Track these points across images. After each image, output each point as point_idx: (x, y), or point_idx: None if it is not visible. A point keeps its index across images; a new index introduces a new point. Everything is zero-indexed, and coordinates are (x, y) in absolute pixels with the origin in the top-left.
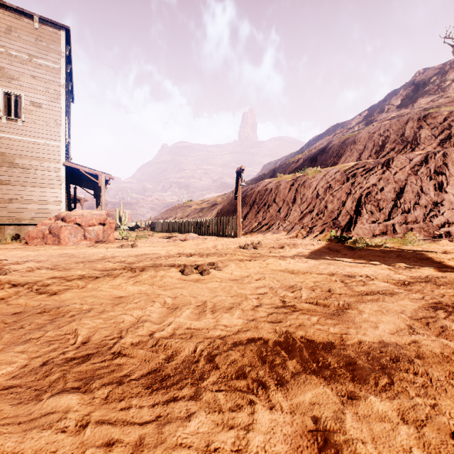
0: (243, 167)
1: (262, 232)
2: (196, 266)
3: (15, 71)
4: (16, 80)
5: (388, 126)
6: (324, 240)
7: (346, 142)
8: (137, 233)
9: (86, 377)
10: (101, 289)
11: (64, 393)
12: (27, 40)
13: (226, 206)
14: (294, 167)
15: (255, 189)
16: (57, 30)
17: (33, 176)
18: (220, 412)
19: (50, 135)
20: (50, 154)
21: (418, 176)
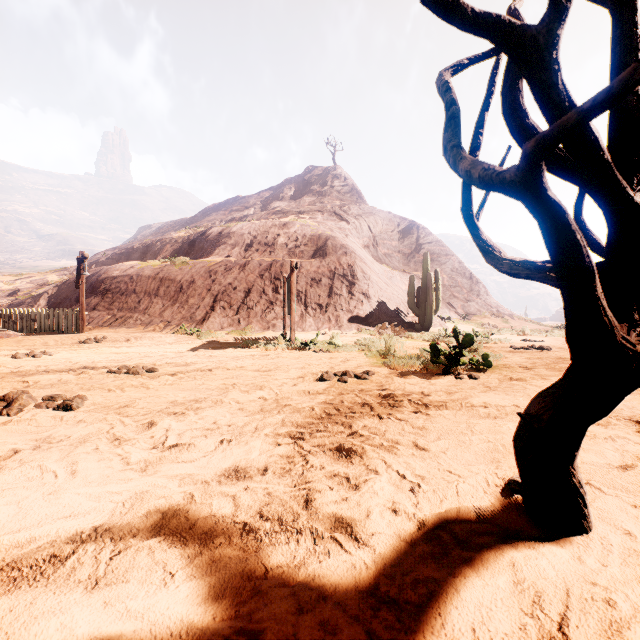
0: (87, 255)
1: (117, 327)
2: (26, 354)
3: None
4: None
5: (258, 227)
6: (179, 333)
7: (223, 234)
8: None
9: None
10: None
11: None
12: None
13: (66, 292)
14: (171, 248)
15: (112, 274)
16: None
17: None
18: (50, 374)
19: None
20: None
21: (263, 280)
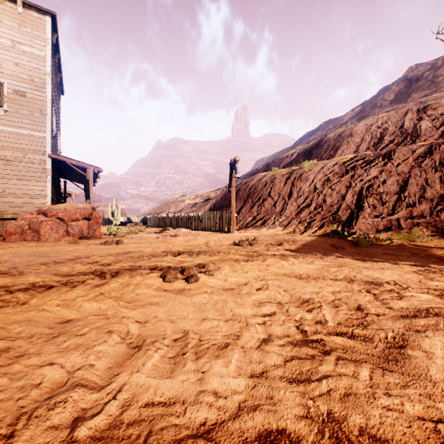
0: (237, 158)
1: (257, 227)
2: (182, 269)
3: None
4: None
5: (386, 118)
6: (324, 235)
7: (342, 135)
8: (129, 228)
9: None
10: (45, 307)
11: None
12: (10, 25)
13: (219, 201)
14: (288, 161)
15: (249, 183)
16: (42, 16)
17: (17, 169)
18: None
19: (35, 126)
20: (34, 145)
21: (422, 168)
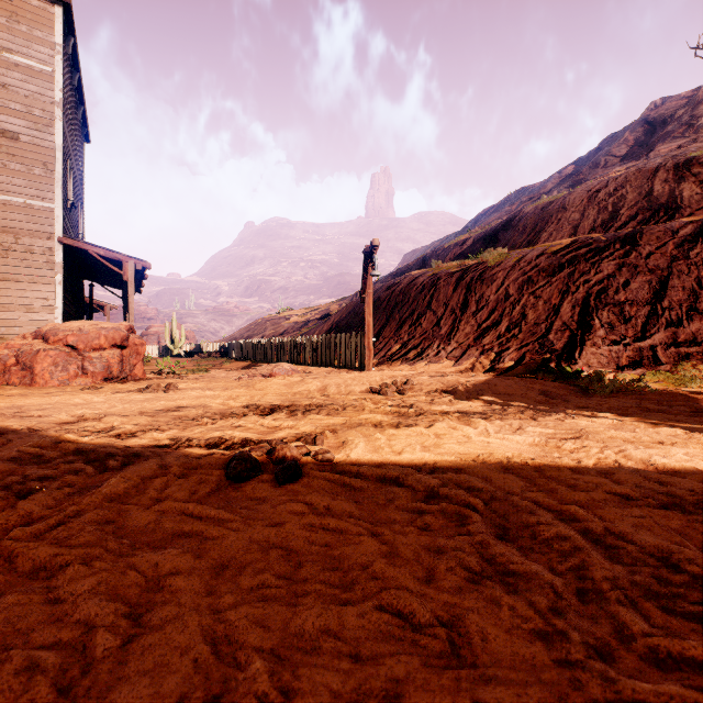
0: (377, 242)
1: (410, 360)
2: (270, 447)
3: None
4: None
5: (622, 180)
6: (526, 375)
7: (549, 209)
8: (198, 361)
9: None
10: None
11: None
12: None
13: (346, 317)
14: (459, 253)
15: (395, 288)
16: (47, 5)
17: (3, 262)
18: None
19: (35, 190)
20: (34, 223)
21: (691, 261)
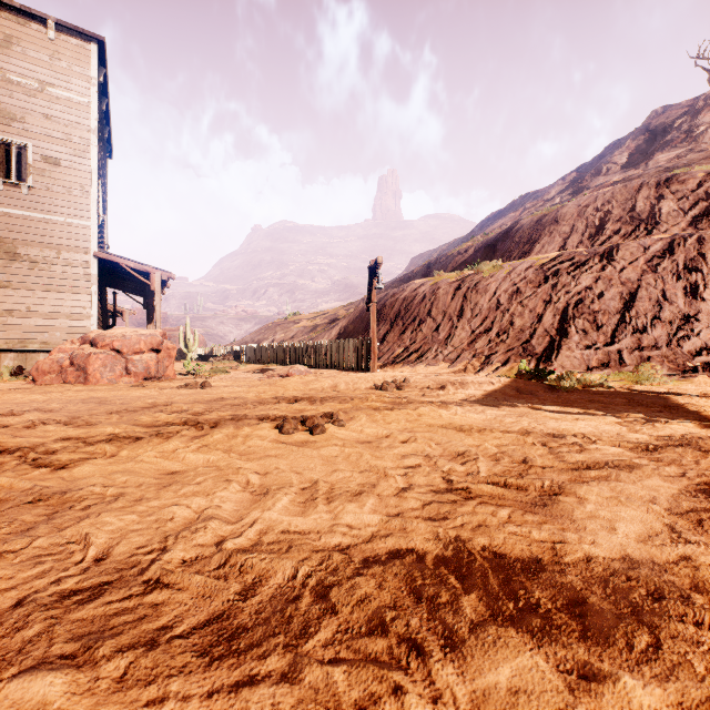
0: (380, 260)
1: (411, 363)
2: (303, 419)
3: (18, 107)
4: (19, 121)
5: (609, 196)
6: (509, 375)
7: (543, 222)
8: (213, 364)
9: (90, 631)
10: (143, 458)
11: (41, 670)
12: (36, 58)
13: (353, 323)
14: (461, 261)
15: (399, 296)
16: (84, 43)
17: (46, 275)
18: None
19: (74, 210)
20: (73, 239)
21: (658, 275)
